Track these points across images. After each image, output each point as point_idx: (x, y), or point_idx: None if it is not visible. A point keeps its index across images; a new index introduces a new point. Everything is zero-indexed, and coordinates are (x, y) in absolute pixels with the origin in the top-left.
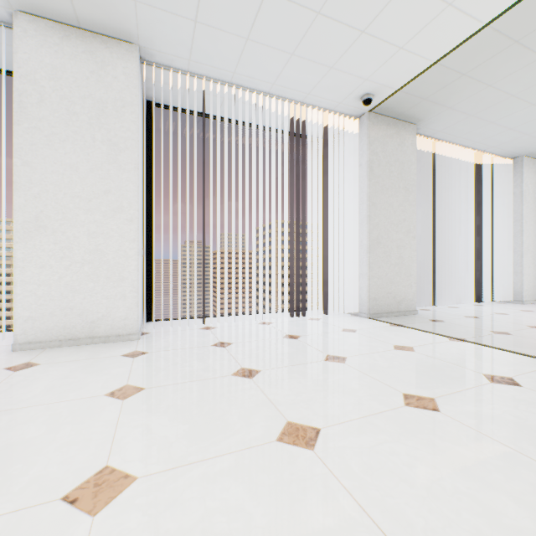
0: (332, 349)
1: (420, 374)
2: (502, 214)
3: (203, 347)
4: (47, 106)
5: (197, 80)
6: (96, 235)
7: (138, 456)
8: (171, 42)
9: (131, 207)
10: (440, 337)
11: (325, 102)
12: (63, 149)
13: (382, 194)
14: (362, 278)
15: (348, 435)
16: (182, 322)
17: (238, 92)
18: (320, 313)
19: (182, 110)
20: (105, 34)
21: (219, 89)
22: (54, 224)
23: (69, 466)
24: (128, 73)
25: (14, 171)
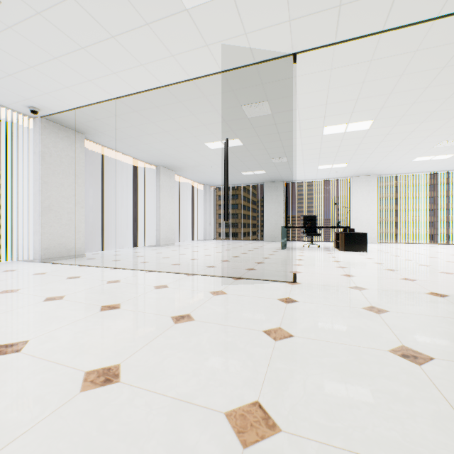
0: None
1: (29, 282)
2: (153, 196)
3: None
4: None
5: None
6: None
7: None
8: None
9: None
10: (77, 266)
11: None
12: None
13: (54, 176)
14: (36, 234)
15: None
16: None
17: None
18: None
19: None
20: None
21: None
22: None
23: None
24: None
25: None
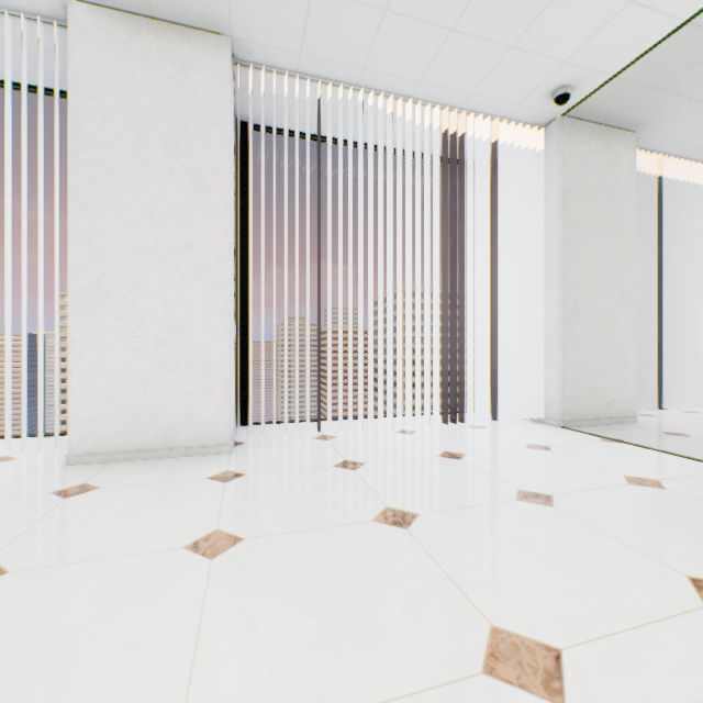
0: (522, 479)
1: (699, 536)
2: None
3: (321, 468)
4: (110, 129)
5: (309, 85)
6: (174, 306)
7: (238, 686)
8: (275, 27)
9: (220, 265)
10: (698, 463)
11: (494, 105)
12: (131, 187)
13: (582, 240)
14: (549, 367)
15: (623, 673)
16: (289, 428)
17: (366, 99)
18: (483, 418)
19: (287, 132)
20: (187, 24)
21: (339, 96)
22: (120, 290)
23: (122, 700)
24: (217, 77)
25: (69, 219)
